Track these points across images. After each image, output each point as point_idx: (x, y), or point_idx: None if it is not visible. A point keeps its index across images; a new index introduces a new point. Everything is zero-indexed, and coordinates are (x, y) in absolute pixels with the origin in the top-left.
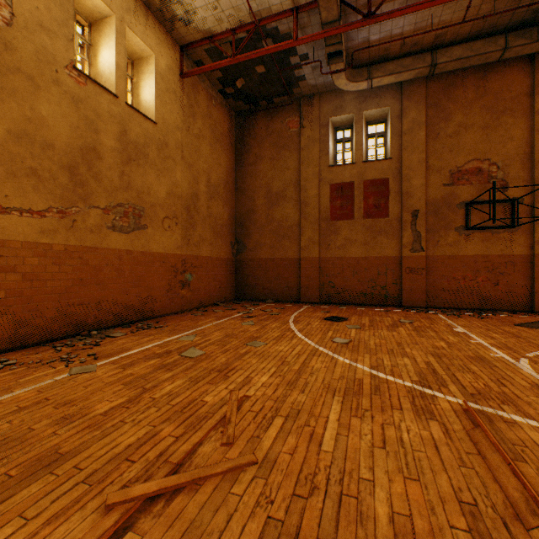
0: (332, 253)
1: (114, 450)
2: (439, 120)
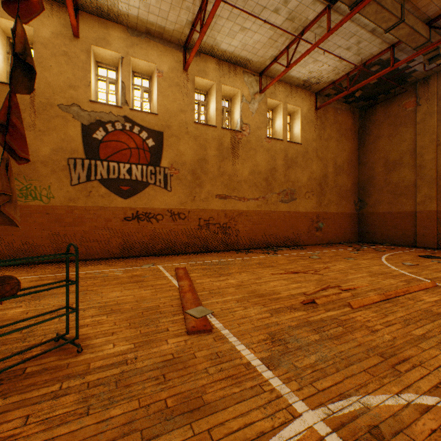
0: None
1: (285, 267)
2: None
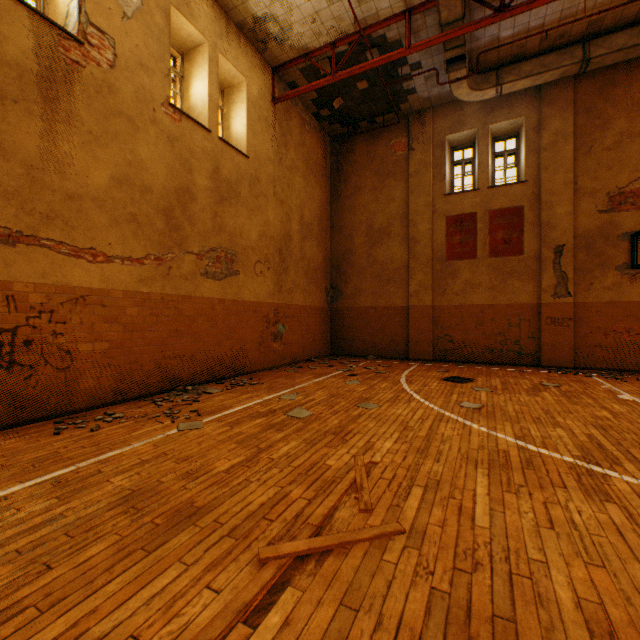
0: (448, 299)
1: (248, 507)
2: (592, 128)
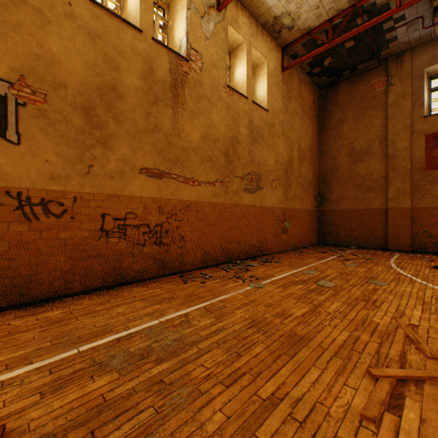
0: (427, 202)
1: (336, 341)
2: None
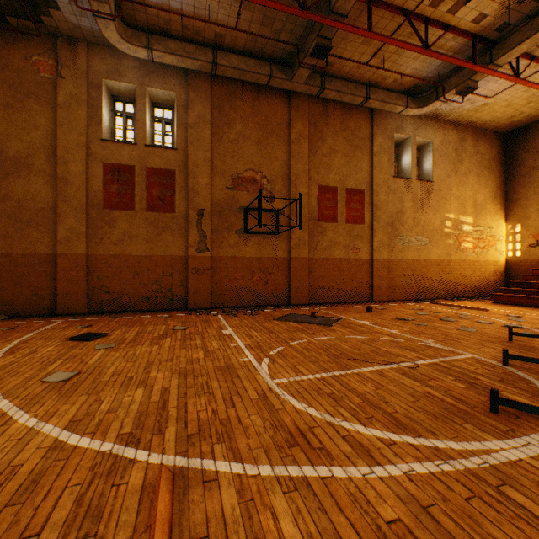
0: (106, 249)
1: None
2: (223, 123)
